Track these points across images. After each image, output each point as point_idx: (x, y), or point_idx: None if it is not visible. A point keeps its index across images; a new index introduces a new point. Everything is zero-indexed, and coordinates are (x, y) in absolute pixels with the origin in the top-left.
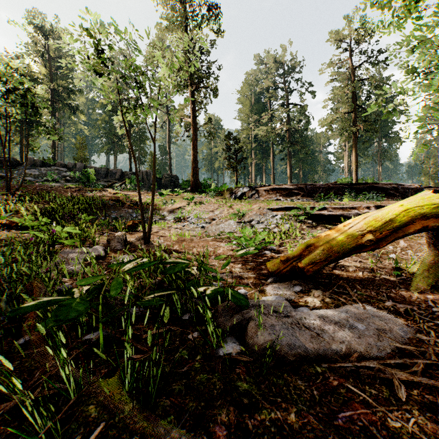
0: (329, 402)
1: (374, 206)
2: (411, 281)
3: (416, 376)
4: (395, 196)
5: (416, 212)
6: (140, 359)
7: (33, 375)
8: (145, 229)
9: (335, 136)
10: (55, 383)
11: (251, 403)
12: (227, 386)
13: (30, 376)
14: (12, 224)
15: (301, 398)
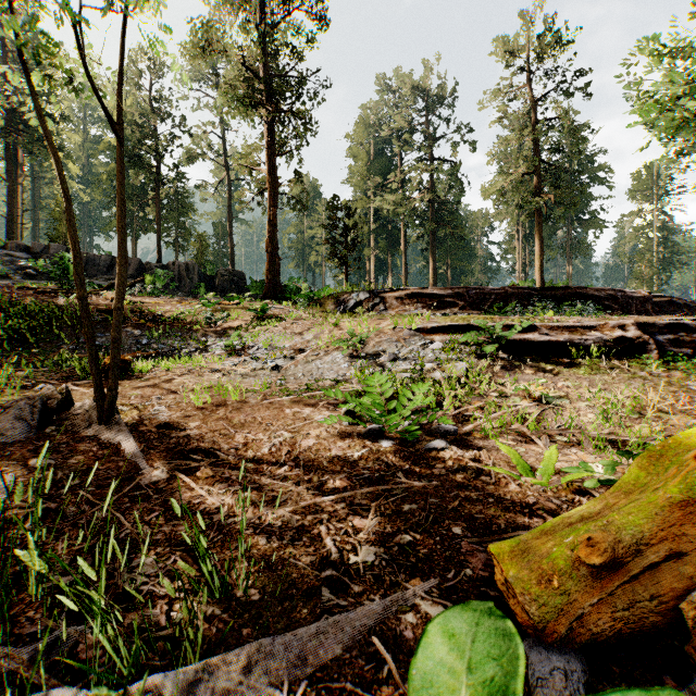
0: None
1: (635, 324)
2: None
3: None
4: (612, 310)
5: None
6: None
7: None
8: (98, 381)
9: (502, 216)
10: None
11: None
12: None
13: None
14: None
15: None
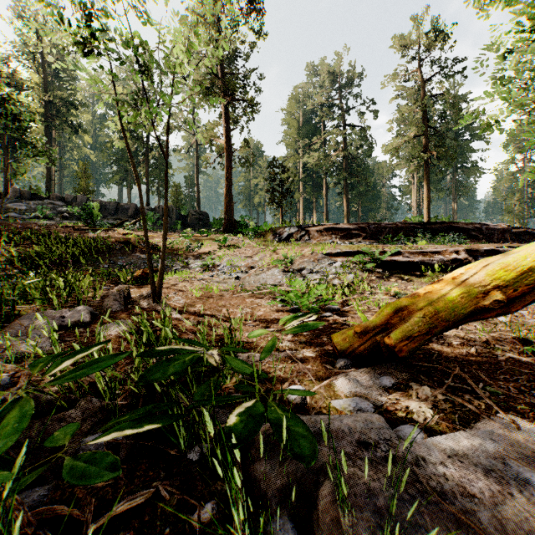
0: None
1: (465, 250)
2: None
3: None
4: (478, 239)
5: None
6: None
7: None
8: (153, 281)
9: (401, 166)
10: None
11: None
12: None
13: None
14: None
15: None
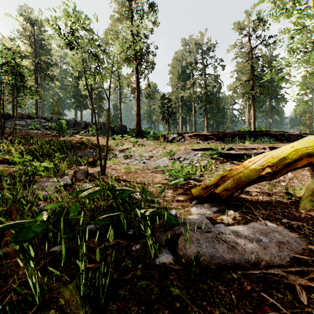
0: (245, 305)
1: (268, 147)
2: (299, 203)
3: (313, 282)
4: (282, 140)
5: (303, 152)
6: (93, 268)
7: (8, 282)
8: (101, 164)
9: (238, 97)
10: (25, 289)
11: (182, 306)
12: (162, 291)
13: (5, 283)
14: (4, 160)
15: (222, 302)
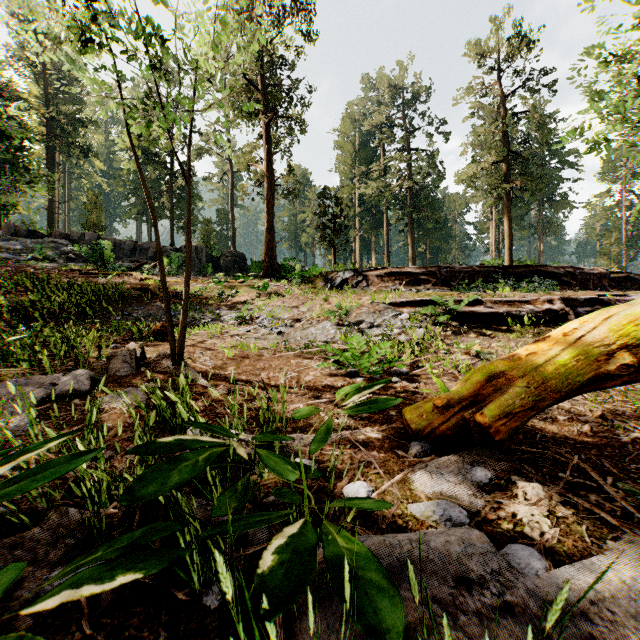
0: None
1: (560, 299)
2: None
3: None
4: (571, 285)
5: None
6: None
7: None
8: (173, 338)
9: (476, 199)
10: None
11: None
12: None
13: None
14: None
15: None
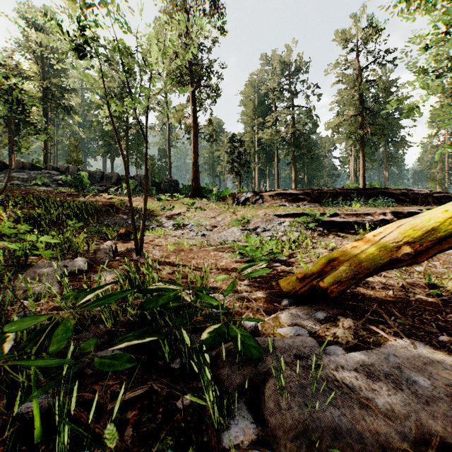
0: None
1: (391, 212)
2: None
3: None
4: (405, 202)
5: None
6: None
7: None
8: (136, 238)
9: (340, 140)
10: None
11: None
12: None
13: None
14: None
15: None
